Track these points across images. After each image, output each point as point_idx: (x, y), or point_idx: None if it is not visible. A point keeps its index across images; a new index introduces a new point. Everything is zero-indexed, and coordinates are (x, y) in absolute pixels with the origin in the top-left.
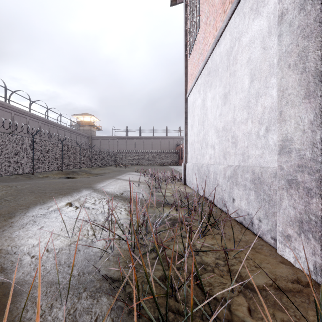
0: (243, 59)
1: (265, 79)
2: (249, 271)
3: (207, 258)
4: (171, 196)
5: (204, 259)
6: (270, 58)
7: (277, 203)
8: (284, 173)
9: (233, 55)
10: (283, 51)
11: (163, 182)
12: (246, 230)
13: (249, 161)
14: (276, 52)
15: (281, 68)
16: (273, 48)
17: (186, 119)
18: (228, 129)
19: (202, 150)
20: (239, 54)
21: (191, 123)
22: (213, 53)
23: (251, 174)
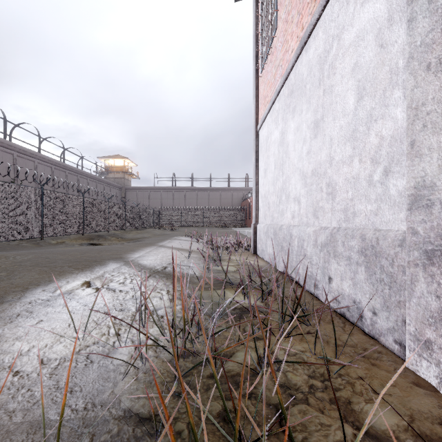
0: (345, 67)
1: (383, 93)
2: (366, 402)
3: (294, 377)
4: (235, 272)
5: (291, 378)
6: (392, 59)
7: (406, 287)
8: (418, 240)
9: (329, 62)
10: (416, 44)
11: (224, 251)
12: (351, 327)
13: (356, 221)
14: (402, 48)
15: (413, 72)
16: (397, 44)
17: (257, 162)
18: (320, 173)
19: (280, 205)
20: (339, 60)
21: (265, 167)
22: (297, 63)
23: (359, 241)
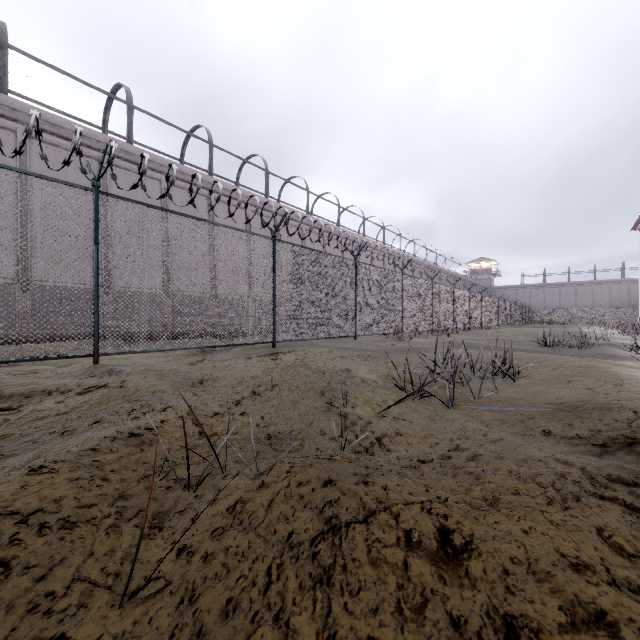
0: None
1: None
2: None
3: None
4: None
5: None
6: None
7: None
8: None
9: None
10: None
11: None
12: None
13: None
14: None
15: None
16: None
17: None
18: None
19: None
20: None
21: None
22: None
23: None
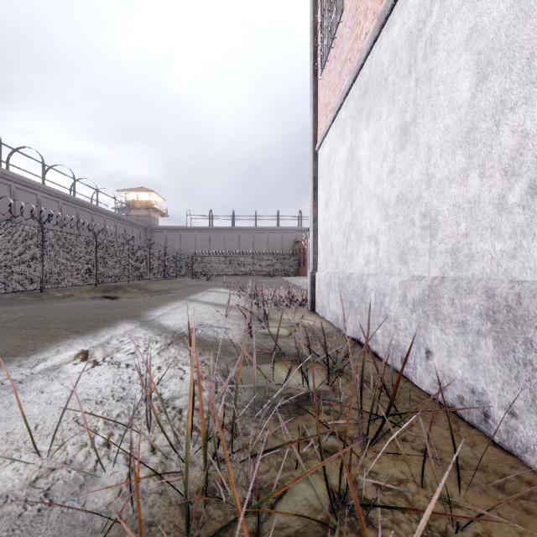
0: (454, 37)
1: (528, 62)
2: None
3: None
4: (288, 336)
5: None
6: None
7: None
8: None
9: (426, 37)
10: None
11: (273, 307)
12: (469, 430)
13: (474, 268)
14: None
15: None
16: None
17: (316, 191)
18: (411, 198)
19: (348, 247)
20: (443, 29)
21: (326, 197)
22: (373, 50)
23: (482, 299)
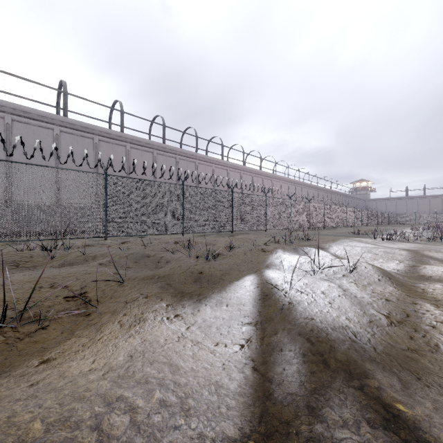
0: None
1: None
2: None
3: None
4: None
5: None
6: None
7: None
8: None
9: None
10: None
11: None
12: None
13: None
14: None
15: None
16: None
17: None
18: None
19: None
20: None
21: None
22: None
23: None
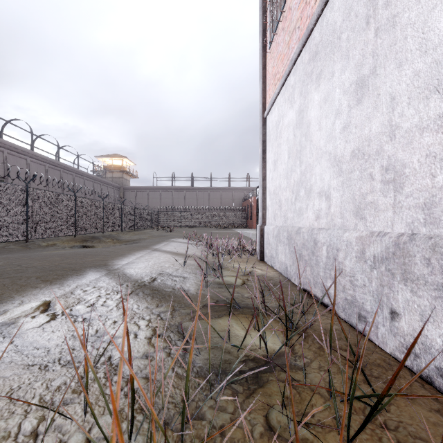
0: None
1: None
2: None
3: None
4: (241, 286)
5: None
6: None
7: None
8: None
9: None
10: None
11: (226, 256)
12: None
13: None
14: None
15: None
16: None
17: (265, 154)
18: (370, 152)
19: (296, 203)
20: None
21: (274, 158)
22: (324, 12)
23: None
